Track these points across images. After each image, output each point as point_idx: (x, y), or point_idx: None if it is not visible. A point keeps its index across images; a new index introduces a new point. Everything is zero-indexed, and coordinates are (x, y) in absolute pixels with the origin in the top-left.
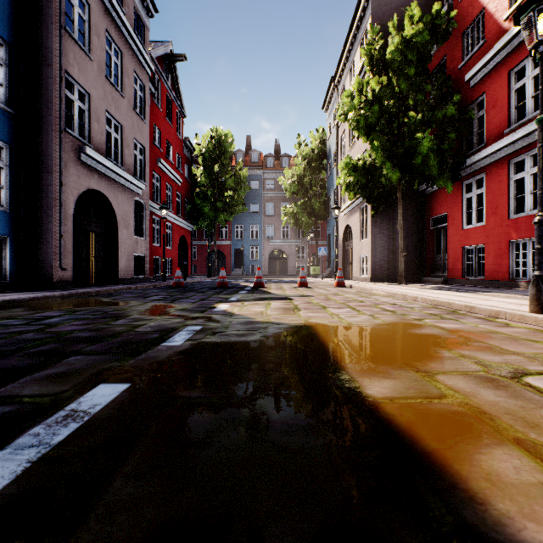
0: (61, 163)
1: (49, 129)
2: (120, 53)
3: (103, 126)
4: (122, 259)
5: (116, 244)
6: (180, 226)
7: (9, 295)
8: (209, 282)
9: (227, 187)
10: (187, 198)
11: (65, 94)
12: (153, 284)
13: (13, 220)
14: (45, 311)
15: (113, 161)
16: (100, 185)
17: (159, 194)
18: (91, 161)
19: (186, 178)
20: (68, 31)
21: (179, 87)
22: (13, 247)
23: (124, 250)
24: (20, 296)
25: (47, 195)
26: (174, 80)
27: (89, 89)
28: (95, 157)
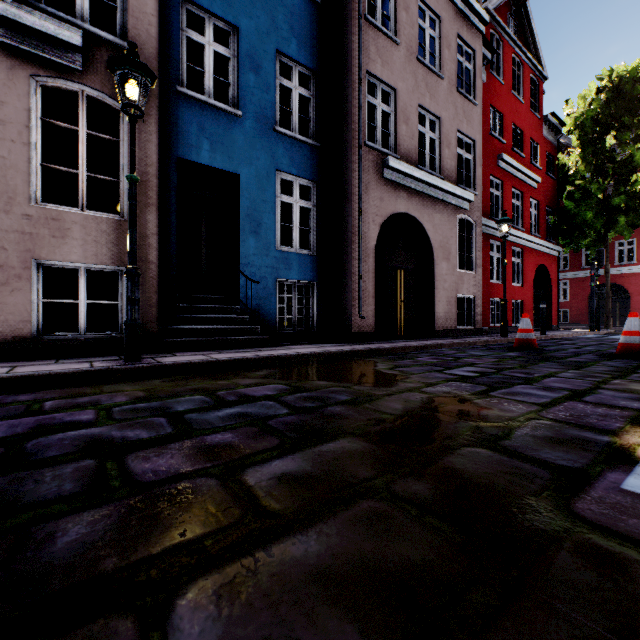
0: (359, 186)
1: (348, 149)
2: (436, 20)
3: (413, 127)
4: (440, 303)
5: (431, 283)
6: (535, 251)
7: (295, 348)
8: (594, 341)
9: (636, 164)
10: (549, 205)
11: (366, 101)
12: (480, 340)
13: (318, 263)
14: (270, 382)
15: (426, 170)
16: (409, 206)
17: (500, 207)
18: (396, 176)
19: (546, 175)
20: (368, 20)
21: (534, 38)
22: (318, 293)
23: (442, 291)
24: (298, 350)
25: (347, 229)
26: (525, 31)
27: (394, 84)
28: (400, 168)
